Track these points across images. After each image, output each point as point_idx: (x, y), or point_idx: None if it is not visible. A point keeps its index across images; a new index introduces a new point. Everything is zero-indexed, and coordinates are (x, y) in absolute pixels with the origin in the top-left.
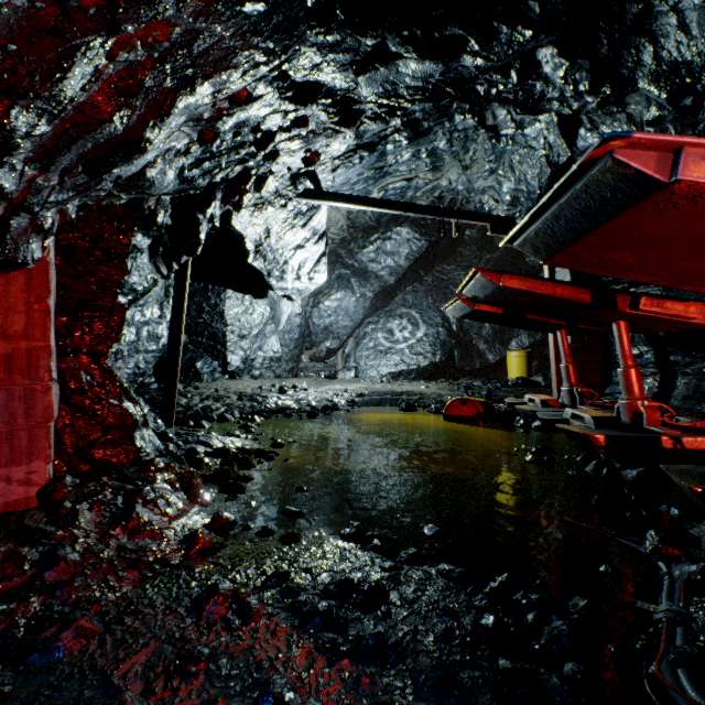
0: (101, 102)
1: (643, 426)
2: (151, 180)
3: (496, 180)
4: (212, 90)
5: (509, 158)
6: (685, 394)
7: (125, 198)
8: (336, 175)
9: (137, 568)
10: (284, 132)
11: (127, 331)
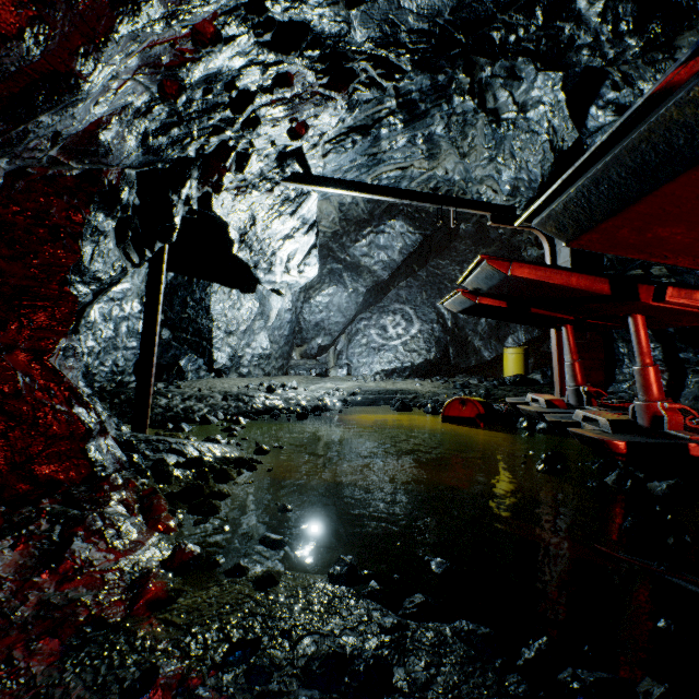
0: (1, 8)
1: (664, 431)
2: (106, 145)
3: (495, 168)
4: (162, 12)
5: (510, 144)
6: (697, 394)
7: (76, 168)
8: (327, 161)
9: (57, 636)
10: (265, 93)
11: (103, 326)
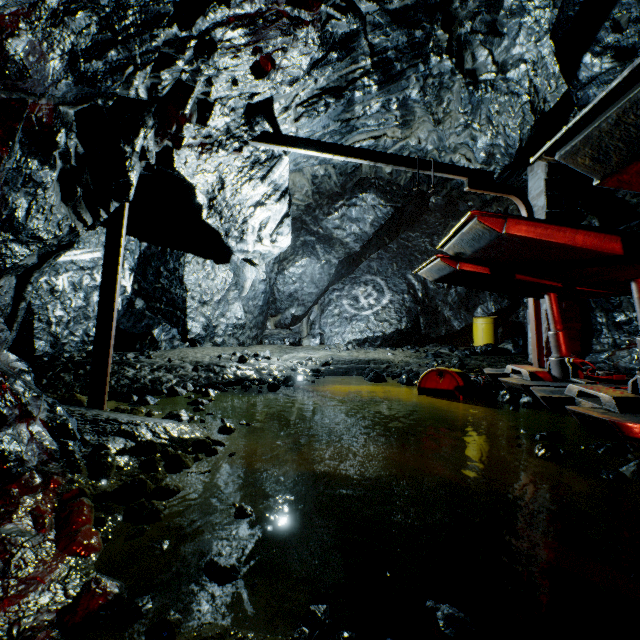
0: None
1: None
2: (18, 61)
3: (470, 135)
4: None
5: (487, 108)
6: None
7: None
8: (299, 126)
9: None
10: (219, 3)
11: (73, 295)
